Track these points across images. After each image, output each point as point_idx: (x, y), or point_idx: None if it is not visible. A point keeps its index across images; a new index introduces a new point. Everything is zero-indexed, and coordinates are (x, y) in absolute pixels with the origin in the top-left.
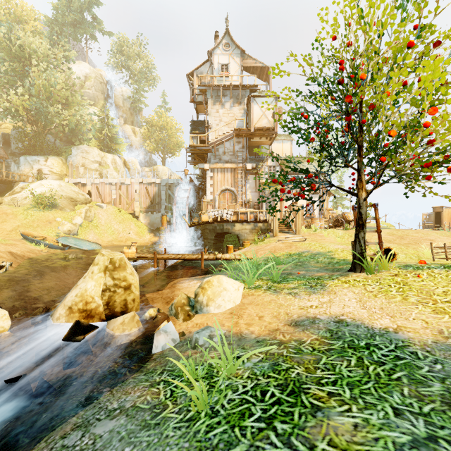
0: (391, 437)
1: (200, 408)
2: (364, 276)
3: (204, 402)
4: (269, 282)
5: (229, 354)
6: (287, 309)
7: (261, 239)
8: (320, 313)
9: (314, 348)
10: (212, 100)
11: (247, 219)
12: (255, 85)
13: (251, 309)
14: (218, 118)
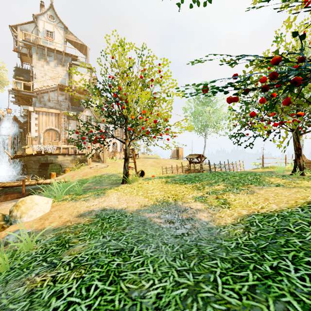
0: (95, 245)
1: (2, 270)
2: (126, 185)
3: (7, 267)
4: (74, 196)
5: (28, 238)
6: (79, 209)
7: (78, 167)
8: (96, 208)
9: (84, 224)
10: (37, 56)
11: (68, 152)
12: (76, 56)
13: (56, 213)
14: (43, 72)
